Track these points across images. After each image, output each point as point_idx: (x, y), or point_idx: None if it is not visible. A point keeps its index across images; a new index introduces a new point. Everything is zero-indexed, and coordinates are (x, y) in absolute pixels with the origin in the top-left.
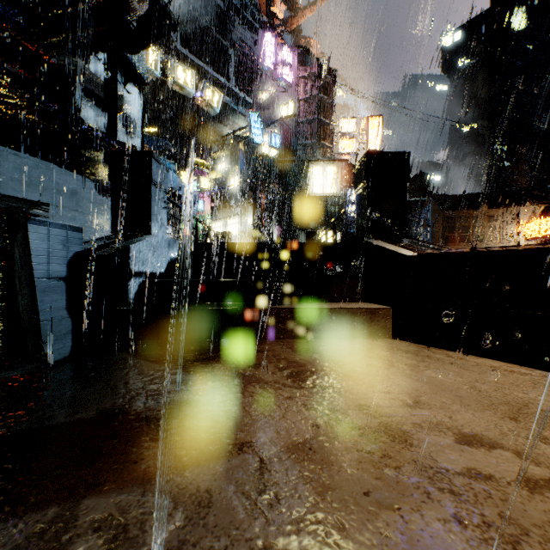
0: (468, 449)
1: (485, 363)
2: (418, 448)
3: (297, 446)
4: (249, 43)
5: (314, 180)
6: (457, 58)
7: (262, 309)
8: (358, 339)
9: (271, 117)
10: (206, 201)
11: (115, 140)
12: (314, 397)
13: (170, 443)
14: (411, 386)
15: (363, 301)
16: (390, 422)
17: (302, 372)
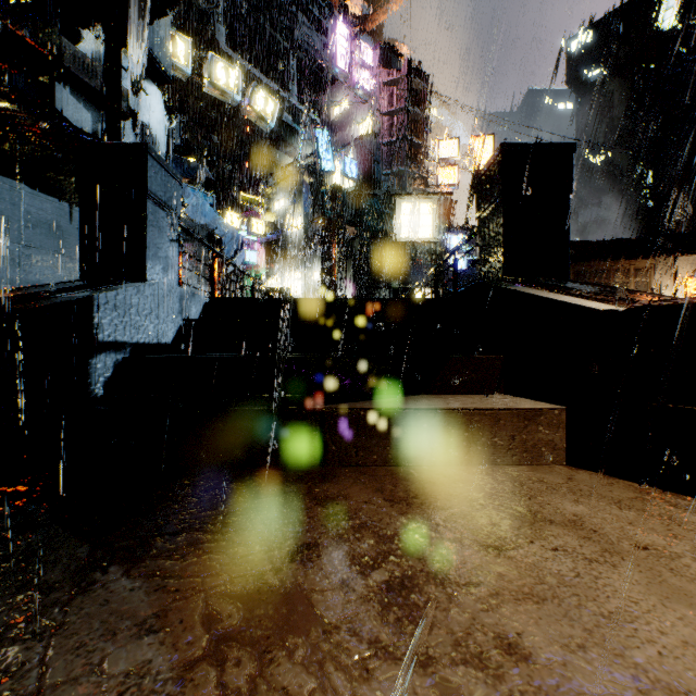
0: None
1: None
2: None
3: None
4: (317, 47)
5: (402, 221)
6: (587, 66)
7: (326, 411)
8: (504, 467)
9: (344, 138)
10: (261, 252)
11: None
12: None
13: None
14: None
15: (500, 392)
16: None
17: (416, 581)
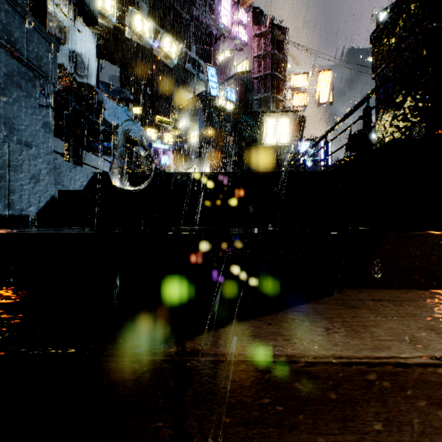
0: None
1: None
2: None
3: None
4: (208, 22)
5: (267, 131)
6: None
7: (189, 365)
8: None
9: (227, 76)
10: (171, 157)
11: None
12: None
13: None
14: None
15: None
16: None
17: None
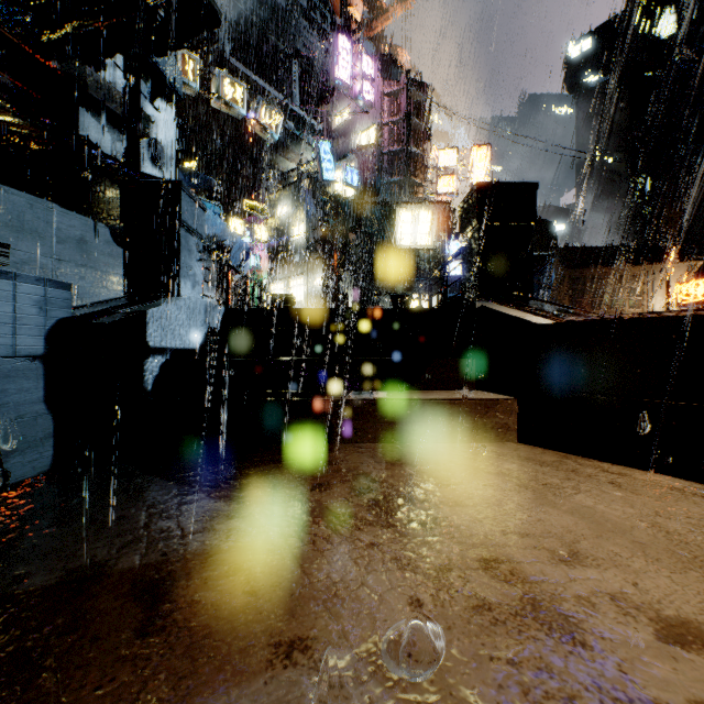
0: (685, 656)
1: (661, 482)
2: (597, 652)
3: (387, 648)
4: (318, 53)
5: (402, 229)
6: (586, 72)
7: (332, 401)
8: (469, 444)
9: (346, 147)
10: (263, 257)
11: (137, 171)
12: (412, 544)
13: (168, 640)
14: (559, 523)
15: (473, 388)
16: (539, 594)
17: (391, 498)
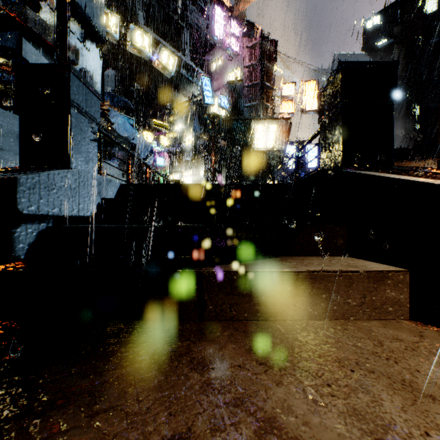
0: None
1: None
2: None
3: None
4: (202, 27)
5: (258, 137)
6: (376, 38)
7: (204, 273)
8: (358, 322)
9: (220, 83)
10: (166, 158)
11: None
12: None
13: None
14: None
15: (343, 254)
16: None
17: None
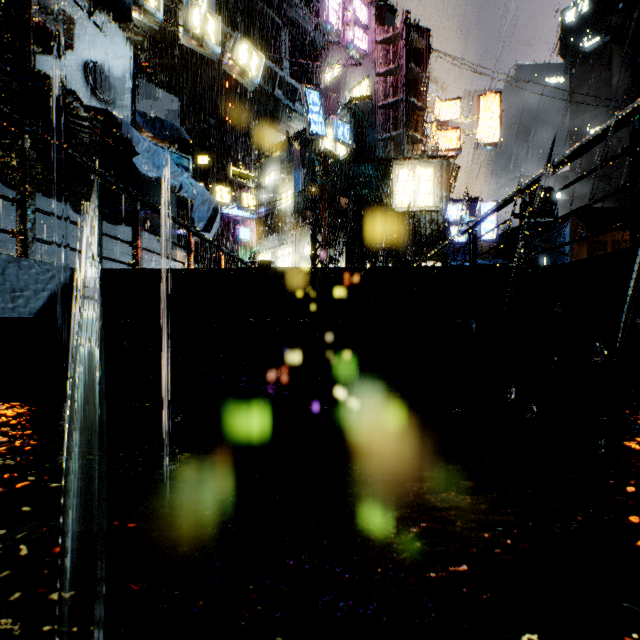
0: None
1: None
2: None
3: None
4: (309, 27)
5: (399, 189)
6: (582, 36)
7: None
8: None
9: (337, 105)
10: (254, 229)
11: None
12: None
13: None
14: None
15: None
16: None
17: None
